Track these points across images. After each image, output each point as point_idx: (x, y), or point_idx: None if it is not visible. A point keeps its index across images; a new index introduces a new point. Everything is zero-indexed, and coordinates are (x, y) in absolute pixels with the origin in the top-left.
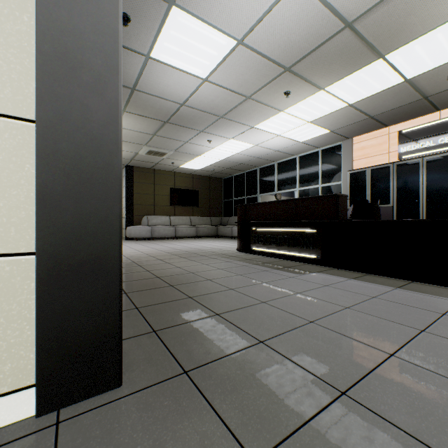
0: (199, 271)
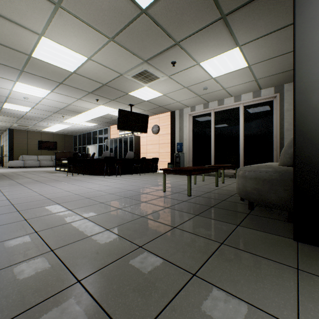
0: (21, 174)
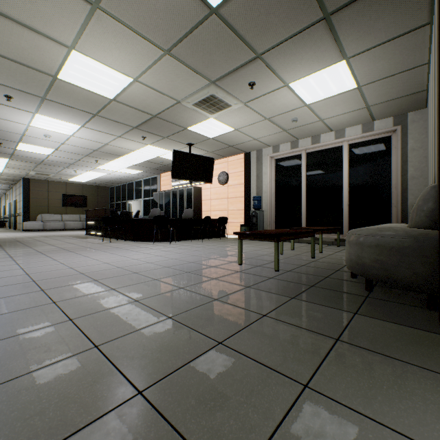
0: (40, 239)
